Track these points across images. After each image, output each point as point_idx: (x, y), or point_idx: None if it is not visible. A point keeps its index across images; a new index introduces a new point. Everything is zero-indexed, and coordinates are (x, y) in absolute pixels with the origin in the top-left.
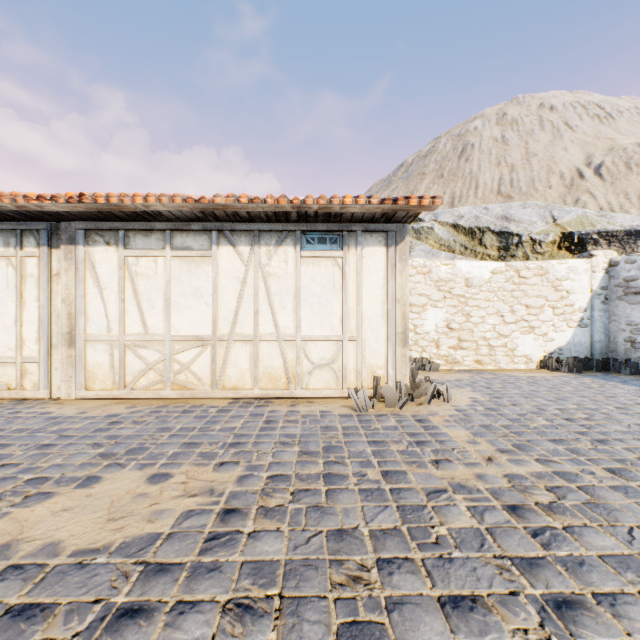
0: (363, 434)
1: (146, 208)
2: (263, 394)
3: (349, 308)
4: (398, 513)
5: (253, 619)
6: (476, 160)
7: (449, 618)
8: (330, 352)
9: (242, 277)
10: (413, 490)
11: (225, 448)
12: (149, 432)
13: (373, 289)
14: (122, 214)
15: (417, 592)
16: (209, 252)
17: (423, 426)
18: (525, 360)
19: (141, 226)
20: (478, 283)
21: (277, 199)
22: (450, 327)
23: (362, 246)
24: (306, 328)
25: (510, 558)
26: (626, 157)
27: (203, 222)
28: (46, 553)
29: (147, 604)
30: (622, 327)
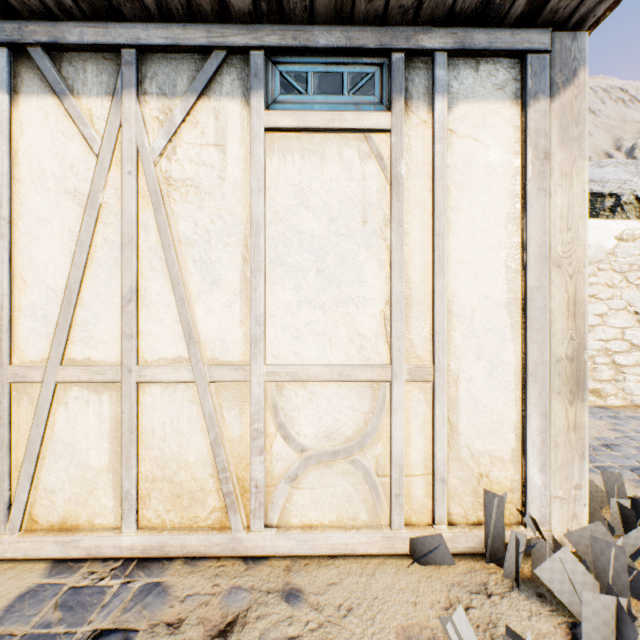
0: None
1: None
2: (148, 546)
3: (409, 284)
4: None
5: None
6: None
7: None
8: (353, 415)
9: (87, 190)
10: None
11: None
12: None
13: (481, 227)
14: None
15: None
16: None
17: None
18: None
19: None
20: (595, 256)
21: None
22: None
23: (448, 99)
24: (281, 344)
25: None
26: None
27: None
28: None
29: None
30: None
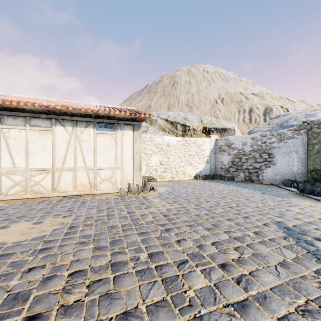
0: (122, 203)
1: (17, 106)
2: (78, 193)
3: (118, 155)
4: (131, 220)
5: (85, 244)
6: (178, 89)
7: (139, 235)
8: (110, 174)
9: (68, 141)
10: (137, 215)
11: (65, 212)
12: (24, 210)
13: (128, 148)
14: (1, 107)
15: (132, 233)
16: (51, 129)
17: (145, 199)
18: (189, 176)
19: (11, 114)
20: (172, 145)
21: (86, 109)
22: (161, 163)
23: (123, 130)
24: (99, 164)
25: (159, 224)
26: (231, 97)
27: (47, 114)
28: (0, 245)
29: (49, 247)
30: (219, 163)
